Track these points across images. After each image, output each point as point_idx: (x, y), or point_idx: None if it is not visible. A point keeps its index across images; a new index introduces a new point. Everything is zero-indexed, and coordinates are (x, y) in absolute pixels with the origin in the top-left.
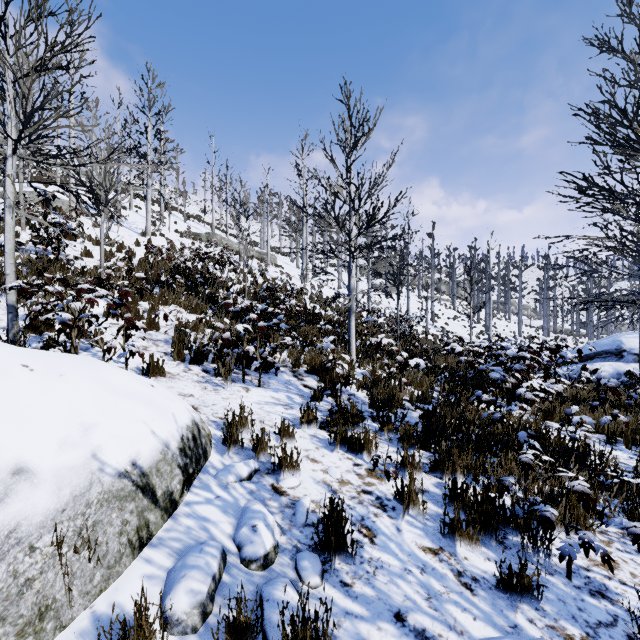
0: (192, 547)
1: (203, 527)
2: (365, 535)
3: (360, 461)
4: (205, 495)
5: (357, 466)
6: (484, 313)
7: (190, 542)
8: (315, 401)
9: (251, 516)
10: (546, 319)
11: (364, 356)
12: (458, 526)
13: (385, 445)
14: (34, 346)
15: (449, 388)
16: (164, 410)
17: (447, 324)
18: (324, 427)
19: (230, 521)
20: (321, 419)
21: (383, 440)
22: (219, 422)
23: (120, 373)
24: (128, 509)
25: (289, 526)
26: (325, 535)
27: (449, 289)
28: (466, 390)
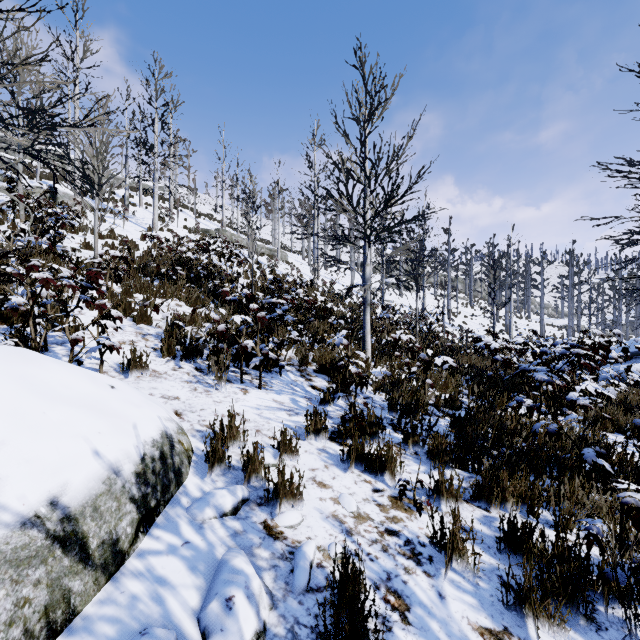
0: (132, 635)
1: (156, 596)
2: (394, 607)
3: (381, 485)
4: (169, 540)
5: (377, 492)
6: (503, 312)
7: (131, 625)
8: (325, 405)
9: (227, 579)
10: (571, 317)
11: (380, 354)
12: (530, 596)
13: (411, 462)
14: (0, 339)
15: (478, 391)
16: (121, 420)
17: (464, 323)
18: (335, 438)
19: (198, 584)
20: (332, 428)
21: (408, 455)
22: (205, 432)
23: (64, 370)
24: (30, 579)
25: (283, 592)
26: (335, 617)
27: (465, 287)
28: (499, 393)
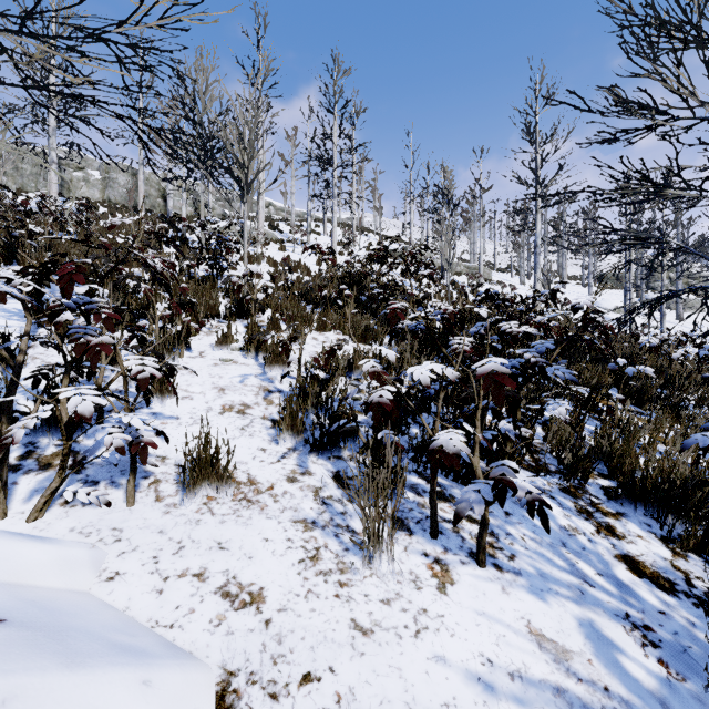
0: None
1: None
2: None
3: None
4: None
5: None
6: None
7: None
8: None
9: None
10: None
11: None
12: None
13: None
14: None
15: None
16: None
17: None
18: None
19: None
20: None
21: None
22: None
23: None
24: None
25: None
26: None
27: None
28: None
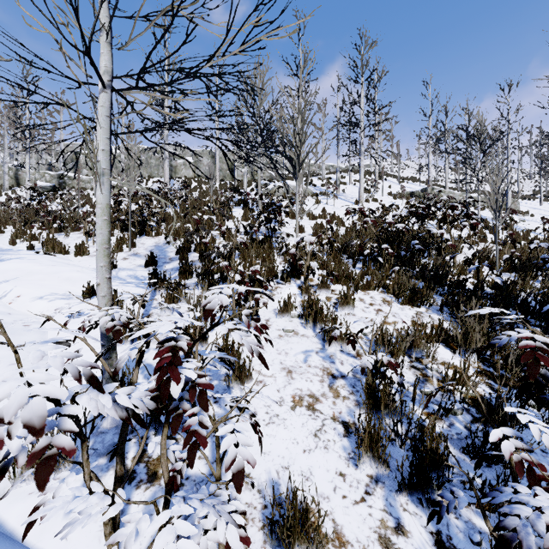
0: None
1: None
2: None
3: None
4: None
5: None
6: None
7: None
8: None
9: None
10: None
11: None
12: None
13: None
14: None
15: None
16: None
17: None
18: None
19: None
20: None
21: None
22: None
23: None
24: None
25: None
26: None
27: None
28: None
